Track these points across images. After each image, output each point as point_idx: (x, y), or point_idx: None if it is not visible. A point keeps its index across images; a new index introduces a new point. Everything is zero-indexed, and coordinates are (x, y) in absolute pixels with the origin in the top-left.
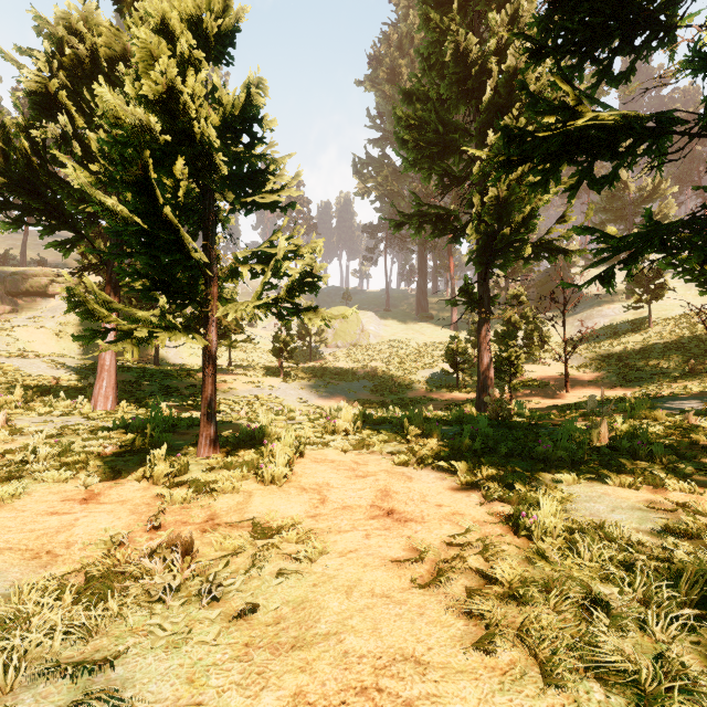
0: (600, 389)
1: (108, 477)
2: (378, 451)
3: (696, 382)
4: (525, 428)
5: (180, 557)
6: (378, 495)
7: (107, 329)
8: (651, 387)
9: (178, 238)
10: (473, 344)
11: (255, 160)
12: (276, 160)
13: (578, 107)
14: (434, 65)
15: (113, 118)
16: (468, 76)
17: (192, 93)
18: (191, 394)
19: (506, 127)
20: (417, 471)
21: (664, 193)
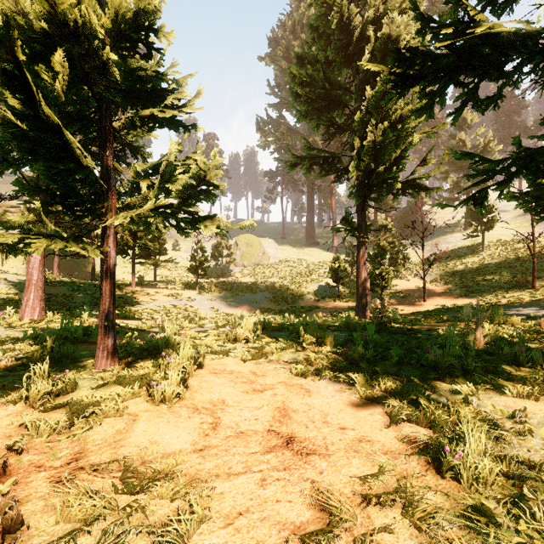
0: (450, 298)
1: None
2: (276, 360)
3: (523, 293)
4: (404, 333)
5: None
6: (276, 415)
7: None
8: (489, 296)
9: (65, 142)
10: (350, 263)
11: (158, 81)
12: (178, 80)
13: (475, 18)
14: (322, 36)
15: None
16: (350, 43)
17: None
18: (118, 305)
19: (399, 48)
20: (314, 382)
21: (492, 150)
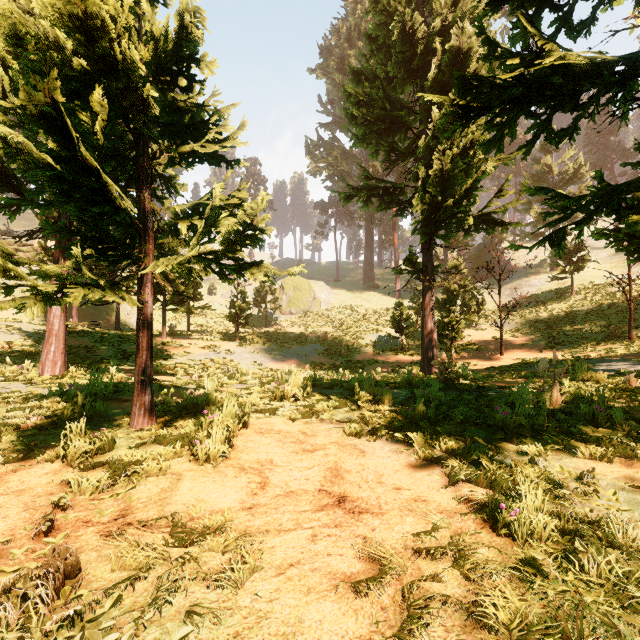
0: (531, 351)
1: (16, 458)
2: (328, 419)
3: (617, 345)
4: (473, 391)
5: (50, 592)
6: (327, 475)
7: (12, 286)
8: (577, 349)
9: (102, 184)
10: (415, 310)
11: (198, 111)
12: (220, 111)
13: (544, 47)
14: (381, 48)
15: (17, 38)
16: (414, 56)
17: (113, 12)
18: None
19: (463, 76)
20: (369, 442)
21: (583, 177)
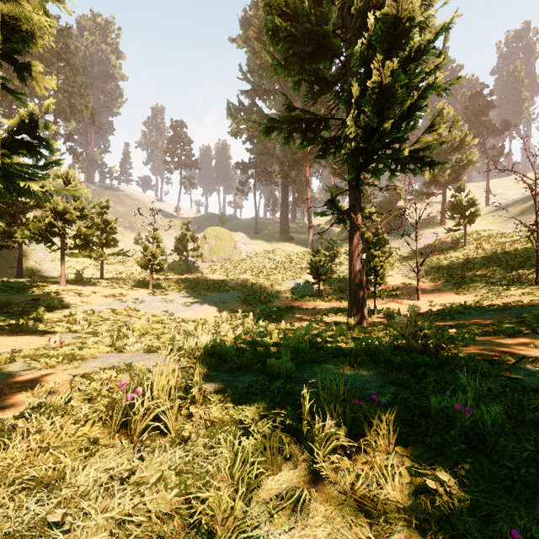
0: (445, 296)
1: None
2: None
3: (528, 290)
4: (487, 371)
5: None
6: None
7: None
8: (490, 294)
9: None
10: (330, 258)
11: None
12: None
13: None
14: None
15: None
16: None
17: None
18: (26, 311)
19: None
20: None
21: (468, 144)
